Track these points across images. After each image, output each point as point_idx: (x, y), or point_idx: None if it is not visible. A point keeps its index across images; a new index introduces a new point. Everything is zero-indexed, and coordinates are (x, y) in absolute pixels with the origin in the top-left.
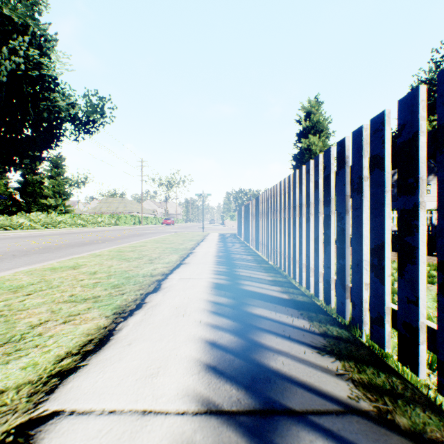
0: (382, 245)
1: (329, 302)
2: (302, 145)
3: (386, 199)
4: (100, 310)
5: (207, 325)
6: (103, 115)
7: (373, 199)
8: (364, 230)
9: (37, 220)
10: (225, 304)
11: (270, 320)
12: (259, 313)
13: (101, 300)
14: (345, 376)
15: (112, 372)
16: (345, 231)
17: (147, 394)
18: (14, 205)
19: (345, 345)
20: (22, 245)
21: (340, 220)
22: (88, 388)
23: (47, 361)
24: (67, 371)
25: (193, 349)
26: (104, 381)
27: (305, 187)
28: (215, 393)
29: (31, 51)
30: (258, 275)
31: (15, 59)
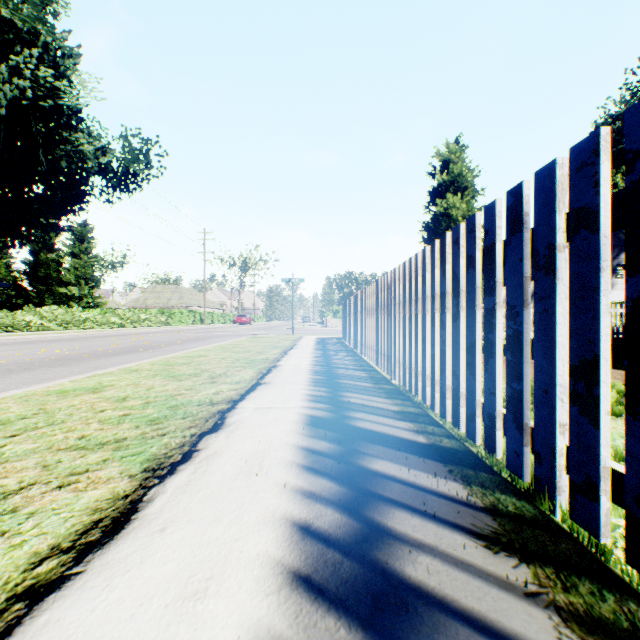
0: (595, 361)
1: (493, 449)
2: (437, 208)
3: (601, 282)
4: (122, 464)
5: (295, 492)
6: (147, 165)
7: (576, 282)
8: (558, 335)
9: (52, 318)
10: (326, 454)
11: (399, 483)
12: (380, 469)
13: (127, 445)
14: (542, 598)
15: (125, 589)
16: (523, 335)
17: (182, 639)
18: (20, 296)
19: (532, 533)
20: (25, 355)
21: (513, 317)
22: (76, 626)
23: (14, 564)
24: (45, 586)
25: (270, 541)
26: (107, 608)
27: (451, 266)
28: (308, 636)
29: (42, 71)
30: (376, 403)
31: (19, 82)
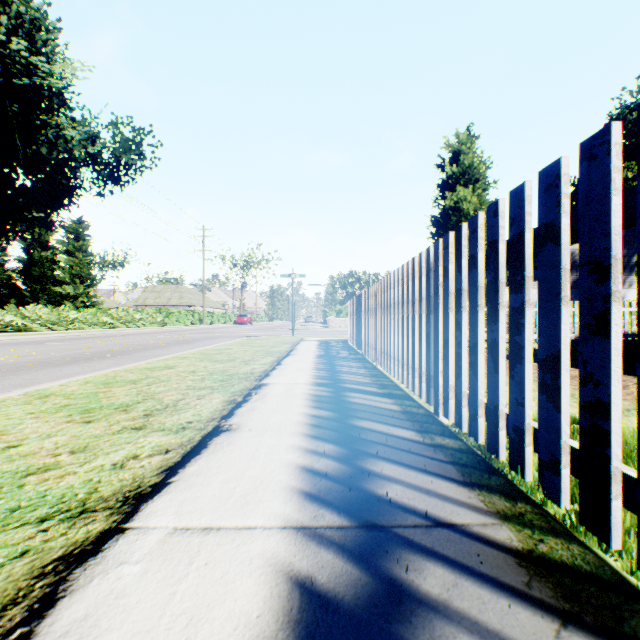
0: None
1: None
2: (447, 202)
3: None
4: None
5: None
6: (140, 156)
7: None
8: None
9: (36, 318)
10: None
11: None
12: None
13: None
14: None
15: None
16: None
17: None
18: (13, 295)
19: None
20: None
21: None
22: None
23: None
24: None
25: None
26: None
27: None
28: None
29: (14, 43)
30: (453, 508)
31: None
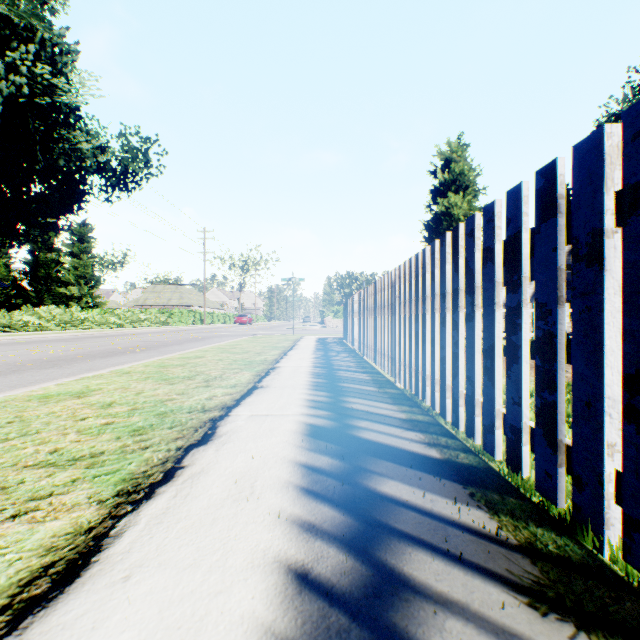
0: None
1: (517, 467)
2: (439, 207)
3: None
4: (93, 485)
5: (291, 524)
6: (147, 164)
7: (633, 273)
8: (606, 337)
9: (50, 318)
10: (328, 472)
11: (414, 511)
12: (391, 492)
13: (103, 461)
14: None
15: None
16: (557, 338)
17: None
18: (19, 296)
19: (585, 585)
20: (18, 356)
21: (544, 316)
22: None
23: None
24: None
25: (259, 595)
26: None
27: (465, 260)
28: None
29: (39, 68)
30: (382, 410)
31: (15, 79)
